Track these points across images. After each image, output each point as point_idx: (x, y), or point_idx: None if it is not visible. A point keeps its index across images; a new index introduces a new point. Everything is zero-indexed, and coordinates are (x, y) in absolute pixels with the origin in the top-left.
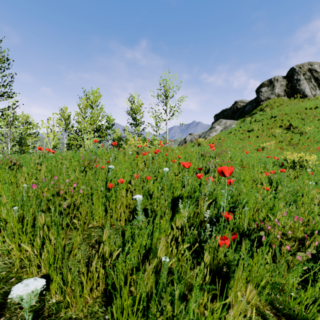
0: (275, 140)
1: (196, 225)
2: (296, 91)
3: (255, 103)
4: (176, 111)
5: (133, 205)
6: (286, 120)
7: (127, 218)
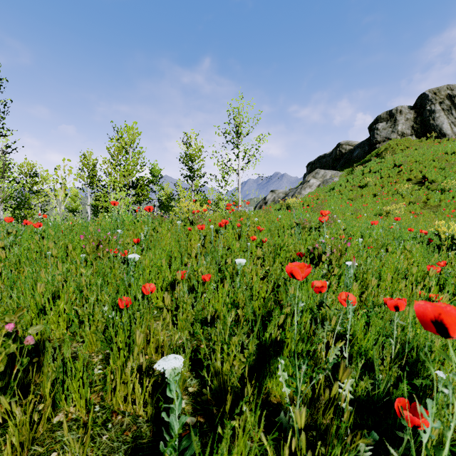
0: (403, 200)
1: None
2: (429, 127)
3: (368, 146)
4: (253, 156)
5: (172, 342)
6: (417, 170)
7: (155, 384)
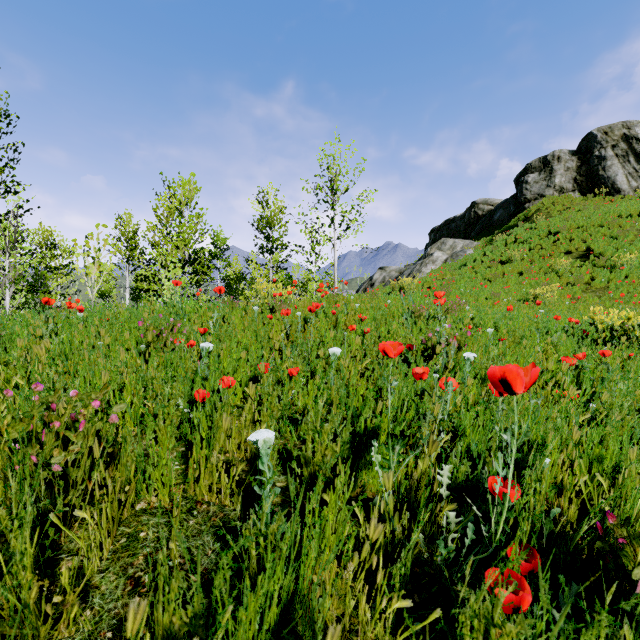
0: (559, 280)
1: (421, 520)
2: (598, 180)
3: (514, 206)
4: (353, 220)
5: None
6: (579, 239)
7: (239, 479)
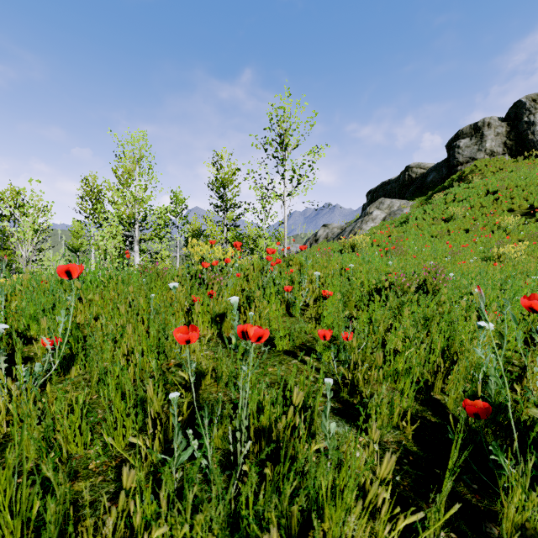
0: (510, 238)
1: None
2: (528, 144)
3: (446, 169)
4: (304, 177)
5: None
6: (520, 197)
7: None
